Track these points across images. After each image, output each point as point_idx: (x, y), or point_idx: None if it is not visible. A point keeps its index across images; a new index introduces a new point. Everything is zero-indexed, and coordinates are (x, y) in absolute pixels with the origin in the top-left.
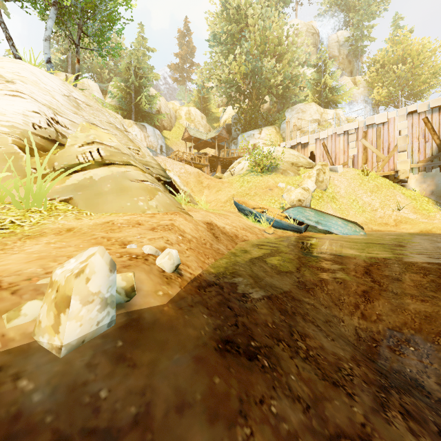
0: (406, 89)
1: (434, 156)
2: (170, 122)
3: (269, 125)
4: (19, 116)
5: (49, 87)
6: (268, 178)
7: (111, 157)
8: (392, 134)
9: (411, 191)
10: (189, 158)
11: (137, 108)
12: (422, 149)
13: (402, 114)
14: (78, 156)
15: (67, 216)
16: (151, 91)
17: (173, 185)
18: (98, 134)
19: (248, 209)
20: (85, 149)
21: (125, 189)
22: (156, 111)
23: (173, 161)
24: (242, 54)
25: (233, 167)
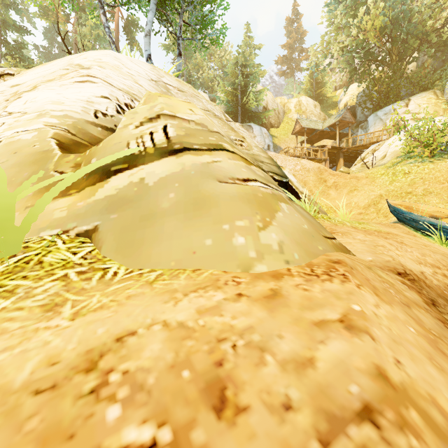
0: None
1: None
2: (278, 119)
3: (421, 92)
4: (80, 103)
5: (133, 71)
6: (447, 165)
7: (187, 138)
8: None
9: None
10: (302, 153)
11: (243, 109)
12: None
13: None
14: (129, 143)
15: (27, 297)
16: (257, 89)
17: (289, 187)
18: (171, 102)
19: (426, 221)
20: (143, 129)
21: (205, 201)
22: (263, 109)
23: (285, 157)
24: (376, 5)
25: (365, 158)
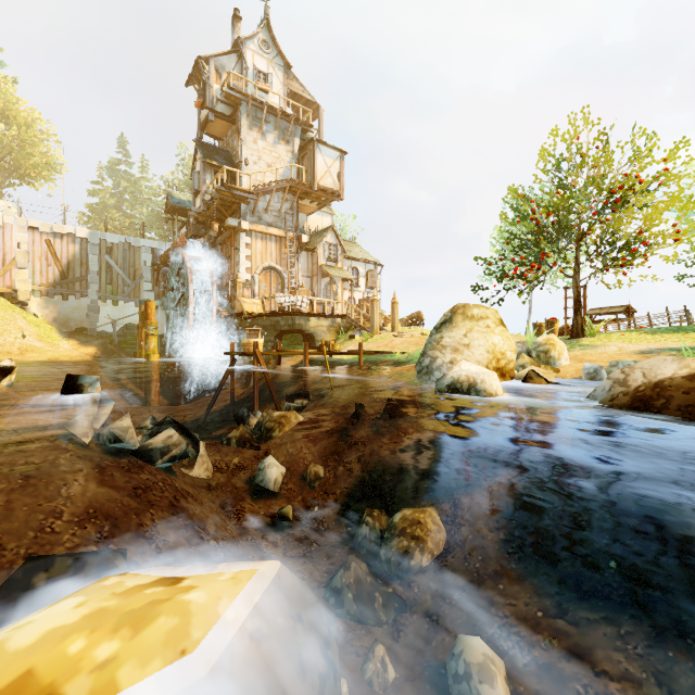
0: (8, 156)
1: (57, 283)
2: None
3: None
4: None
5: None
6: None
7: None
8: (9, 244)
9: (33, 316)
10: None
11: None
12: (45, 272)
13: (23, 225)
14: None
15: None
16: None
17: None
18: None
19: None
20: None
21: None
22: None
23: None
24: None
25: None
